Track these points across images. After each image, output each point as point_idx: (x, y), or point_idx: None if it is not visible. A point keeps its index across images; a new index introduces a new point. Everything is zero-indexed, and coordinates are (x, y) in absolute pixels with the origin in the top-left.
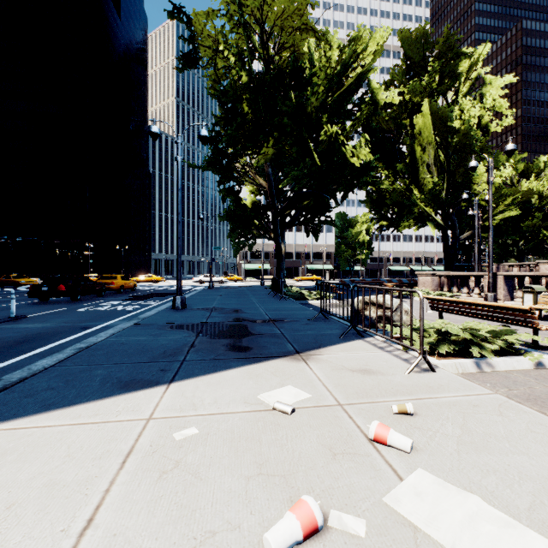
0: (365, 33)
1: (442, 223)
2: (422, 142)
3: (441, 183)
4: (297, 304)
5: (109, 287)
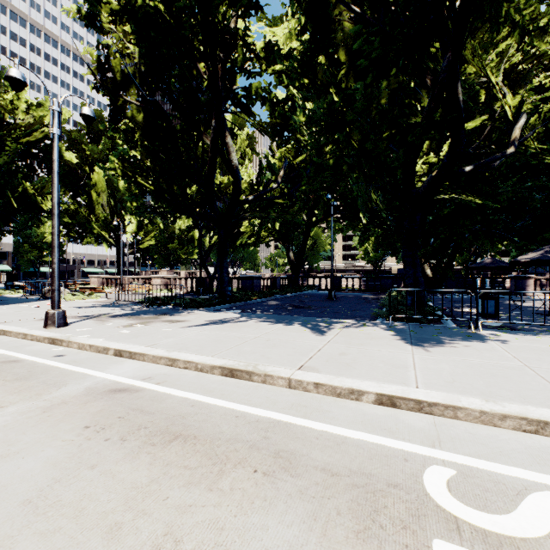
0: None
1: (114, 243)
2: (98, 190)
3: (111, 219)
4: None
5: None
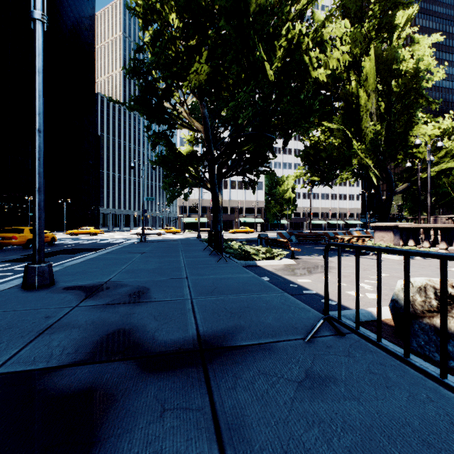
0: None
1: (379, 175)
2: (365, 89)
3: (383, 133)
4: (245, 270)
5: (8, 242)
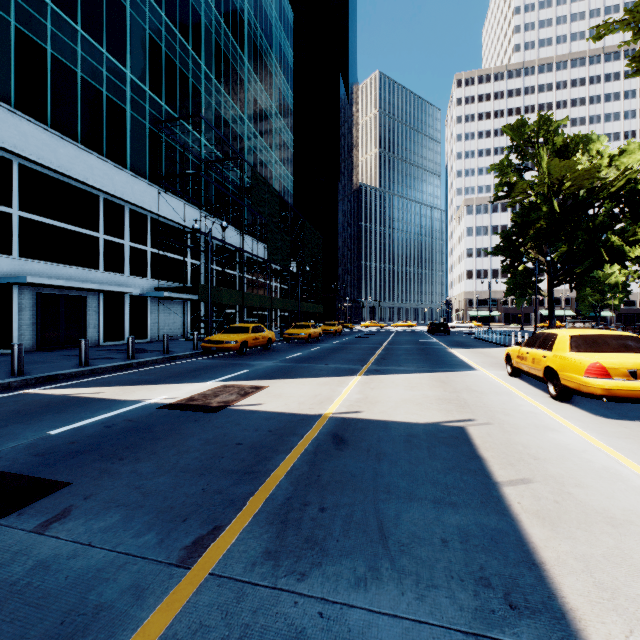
0: (633, 148)
1: None
2: None
3: None
4: None
5: None
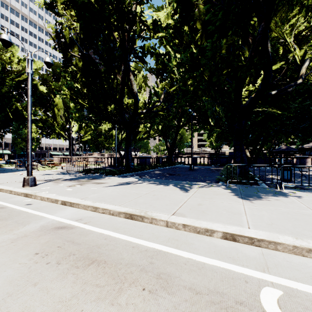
0: None
1: (67, 137)
2: (58, 108)
3: (66, 124)
4: (1, 168)
5: None
